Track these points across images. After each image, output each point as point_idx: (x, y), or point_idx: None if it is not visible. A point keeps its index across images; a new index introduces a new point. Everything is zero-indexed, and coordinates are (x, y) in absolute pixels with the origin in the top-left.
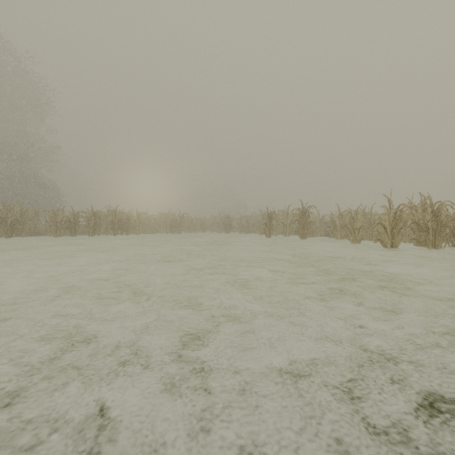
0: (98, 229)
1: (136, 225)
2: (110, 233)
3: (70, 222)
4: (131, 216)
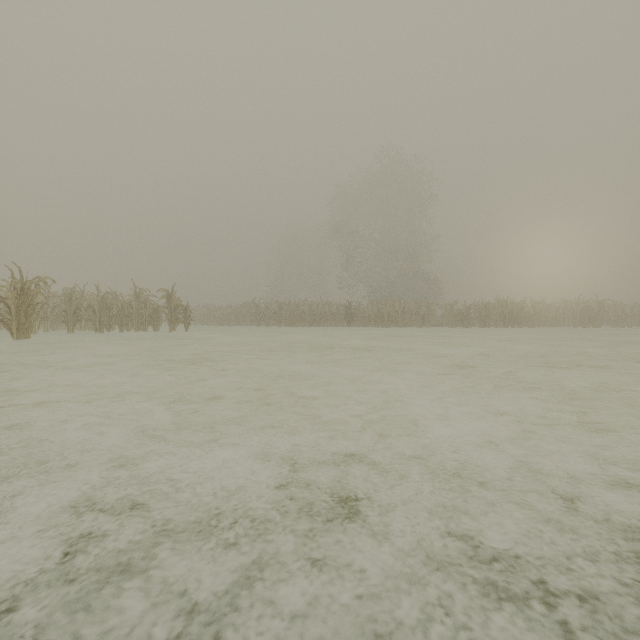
0: (487, 322)
1: (529, 317)
2: (499, 325)
3: (463, 315)
4: (523, 306)
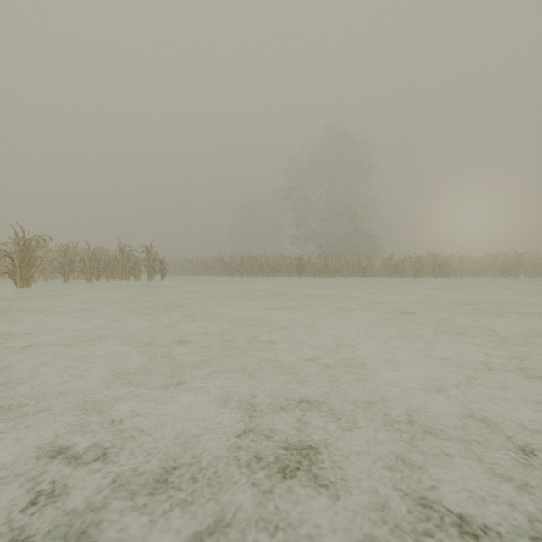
0: (419, 272)
1: (456, 268)
2: (430, 276)
3: (398, 267)
4: (451, 259)
